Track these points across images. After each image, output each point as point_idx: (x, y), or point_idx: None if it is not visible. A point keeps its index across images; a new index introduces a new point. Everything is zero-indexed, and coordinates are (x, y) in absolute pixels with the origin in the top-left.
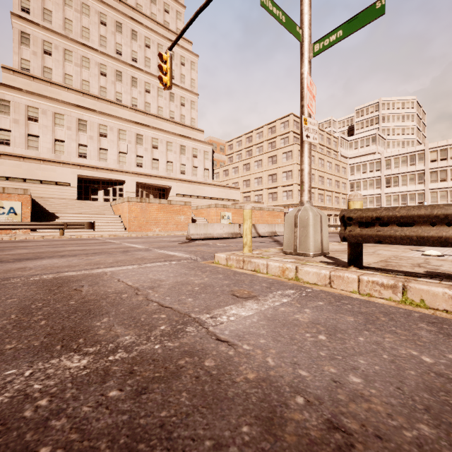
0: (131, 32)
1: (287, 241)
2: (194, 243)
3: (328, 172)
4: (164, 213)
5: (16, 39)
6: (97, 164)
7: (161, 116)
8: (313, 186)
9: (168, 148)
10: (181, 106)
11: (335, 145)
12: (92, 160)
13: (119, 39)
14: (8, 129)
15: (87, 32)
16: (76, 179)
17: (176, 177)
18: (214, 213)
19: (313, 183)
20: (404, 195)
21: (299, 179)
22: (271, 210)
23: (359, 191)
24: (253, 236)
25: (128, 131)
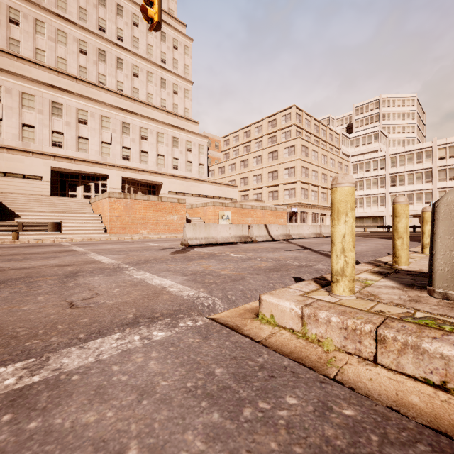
0: (116, 6)
1: (450, 268)
2: (194, 252)
3: (331, 170)
4: (153, 212)
5: None
6: (75, 155)
7: (151, 104)
8: (317, 184)
9: (159, 140)
10: (174, 95)
11: (337, 141)
12: (69, 150)
13: (101, 14)
14: None
15: (63, 1)
16: (49, 171)
17: (167, 172)
18: (211, 212)
19: (317, 181)
20: (410, 195)
21: (302, 176)
22: (274, 209)
23: (362, 190)
24: (266, 240)
25: (112, 119)
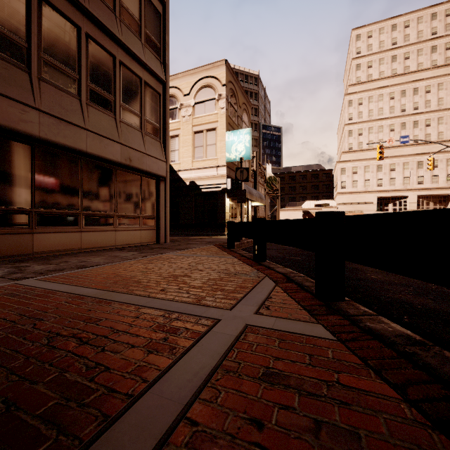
0: (413, 90)
1: None
2: None
3: None
4: None
5: (346, 136)
6: (388, 189)
7: (441, 140)
8: None
9: (448, 164)
10: None
11: None
12: (385, 187)
13: (403, 102)
14: (344, 181)
15: (381, 110)
16: (376, 199)
17: None
18: None
19: None
20: None
21: None
22: None
23: None
24: None
25: (410, 162)
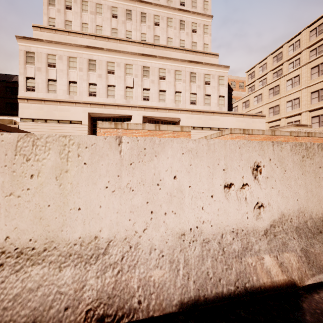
0: None
1: None
2: None
3: None
4: None
5: (45, 2)
6: (105, 101)
7: (169, 46)
8: None
9: (176, 77)
10: (192, 33)
11: None
12: (101, 98)
13: None
14: (33, 77)
15: None
16: (87, 116)
17: (185, 108)
18: None
19: None
20: None
21: None
22: None
23: None
24: None
25: (134, 65)
